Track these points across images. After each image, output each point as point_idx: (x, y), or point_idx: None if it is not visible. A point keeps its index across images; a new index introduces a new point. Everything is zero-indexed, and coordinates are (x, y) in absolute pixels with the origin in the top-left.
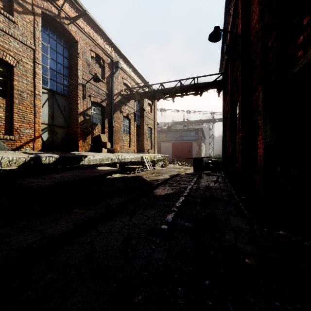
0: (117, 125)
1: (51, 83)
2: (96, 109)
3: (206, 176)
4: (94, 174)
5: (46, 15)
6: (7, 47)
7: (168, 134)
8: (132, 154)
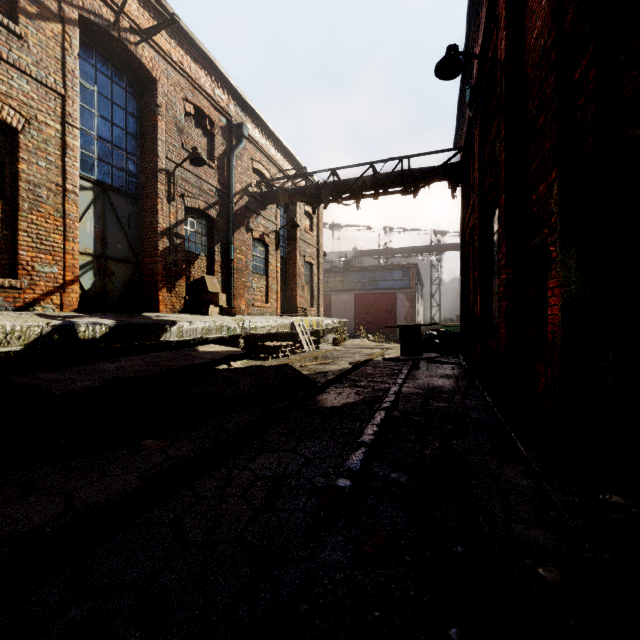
0: (241, 257)
1: (100, 169)
2: (196, 224)
3: (427, 365)
4: (190, 362)
5: (90, 23)
6: (3, 90)
7: (346, 276)
8: (272, 319)
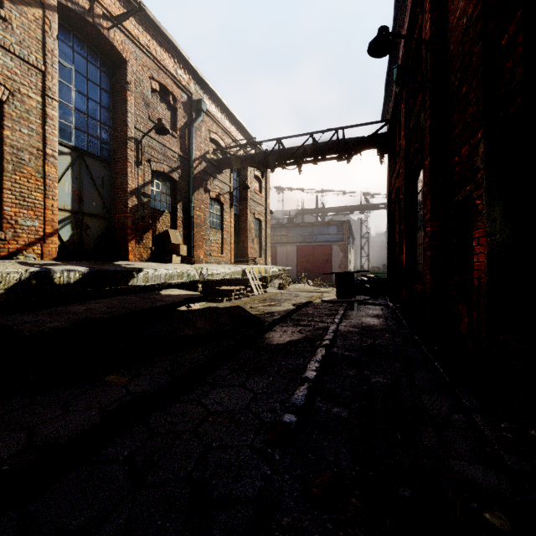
0: (200, 214)
1: (77, 136)
2: (161, 185)
3: (360, 306)
4: (152, 304)
5: (68, 9)
6: None
7: (289, 231)
8: (226, 266)
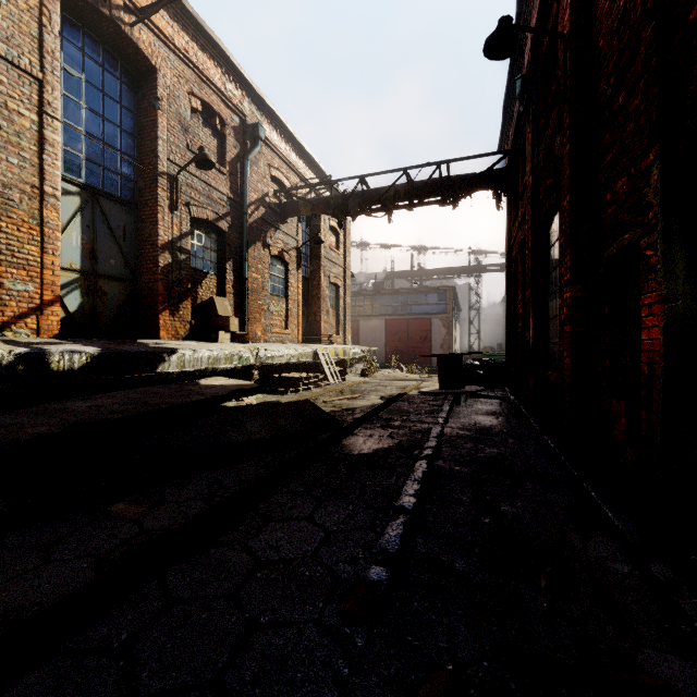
0: (257, 277)
1: (89, 170)
2: (204, 237)
3: (471, 400)
4: (186, 399)
5: None
6: None
7: (376, 300)
8: (292, 346)
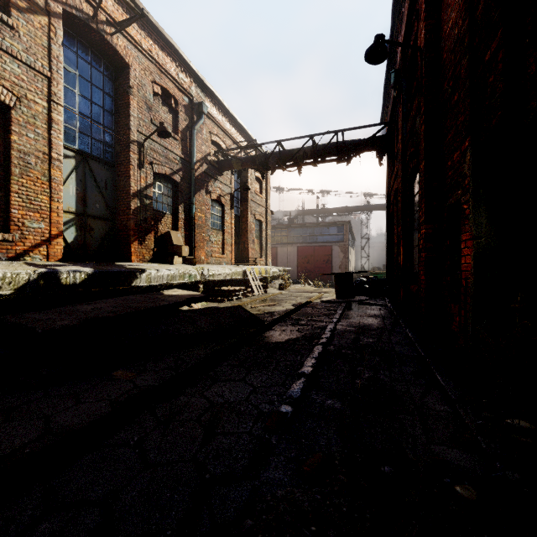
0: (201, 215)
1: (81, 140)
2: (163, 187)
3: (358, 306)
4: (156, 304)
5: (72, 16)
6: None
7: (290, 231)
8: (227, 267)
